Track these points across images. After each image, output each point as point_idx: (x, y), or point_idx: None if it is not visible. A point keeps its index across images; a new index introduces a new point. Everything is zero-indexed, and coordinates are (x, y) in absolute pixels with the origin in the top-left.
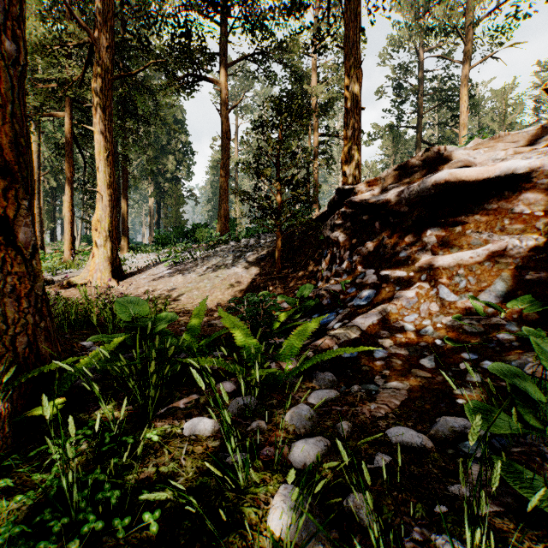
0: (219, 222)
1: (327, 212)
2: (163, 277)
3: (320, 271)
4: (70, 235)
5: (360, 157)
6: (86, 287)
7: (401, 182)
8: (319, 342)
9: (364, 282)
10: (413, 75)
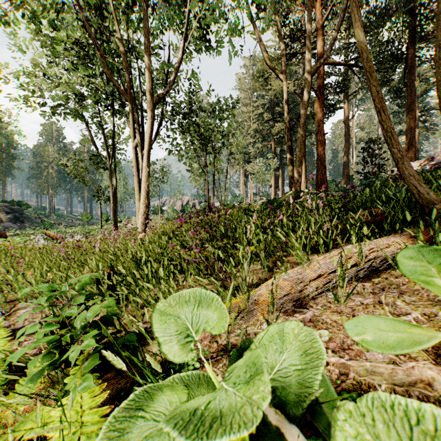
0: (343, 179)
1: None
2: None
3: None
4: (274, 192)
5: (413, 148)
6: None
7: None
8: None
9: None
10: None
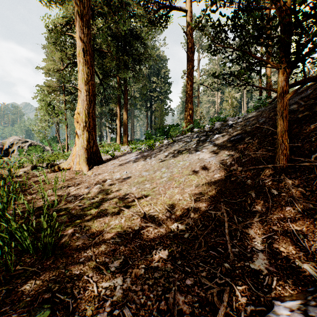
0: (185, 119)
1: None
2: (127, 163)
3: None
4: None
5: None
6: (69, 171)
7: None
8: None
9: None
10: None
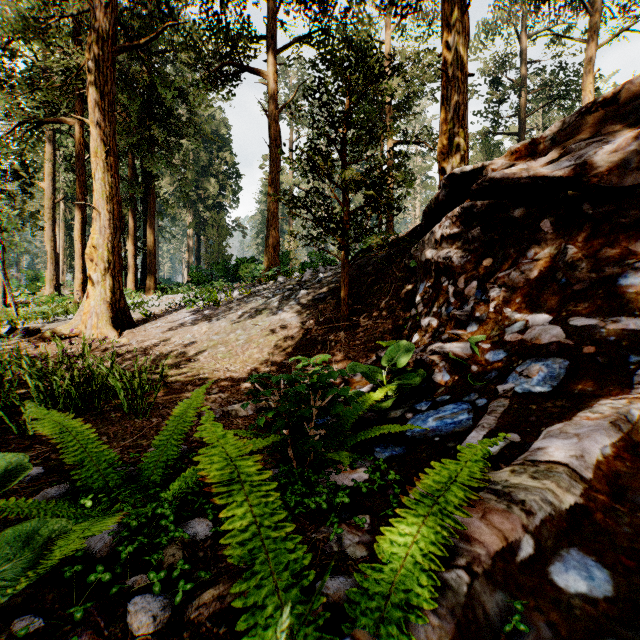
0: (267, 254)
1: (420, 226)
2: (182, 326)
3: (414, 318)
4: (81, 271)
5: (466, 145)
6: (76, 339)
7: (603, 134)
8: (473, 519)
9: (529, 342)
10: (515, 67)
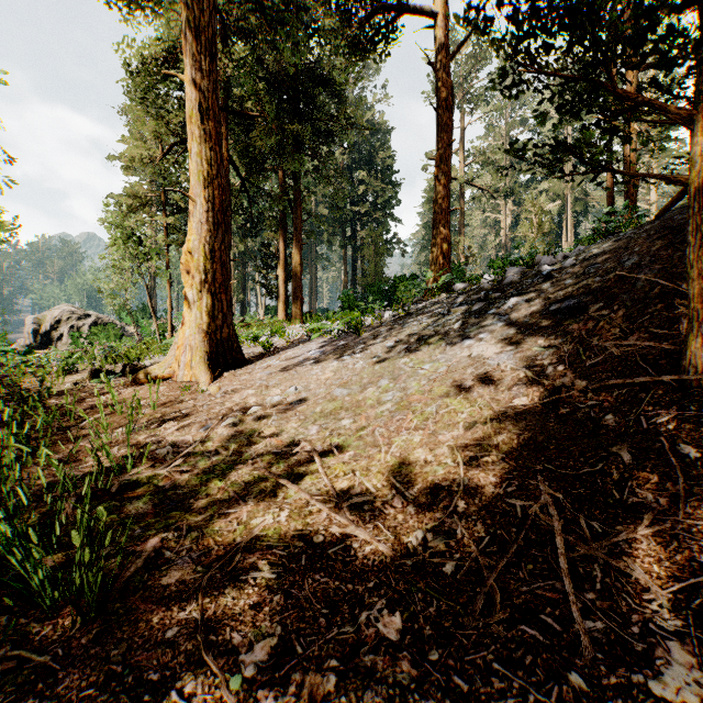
0: (433, 262)
1: None
2: (298, 366)
3: None
4: None
5: None
6: (169, 382)
7: None
8: None
9: None
10: None
